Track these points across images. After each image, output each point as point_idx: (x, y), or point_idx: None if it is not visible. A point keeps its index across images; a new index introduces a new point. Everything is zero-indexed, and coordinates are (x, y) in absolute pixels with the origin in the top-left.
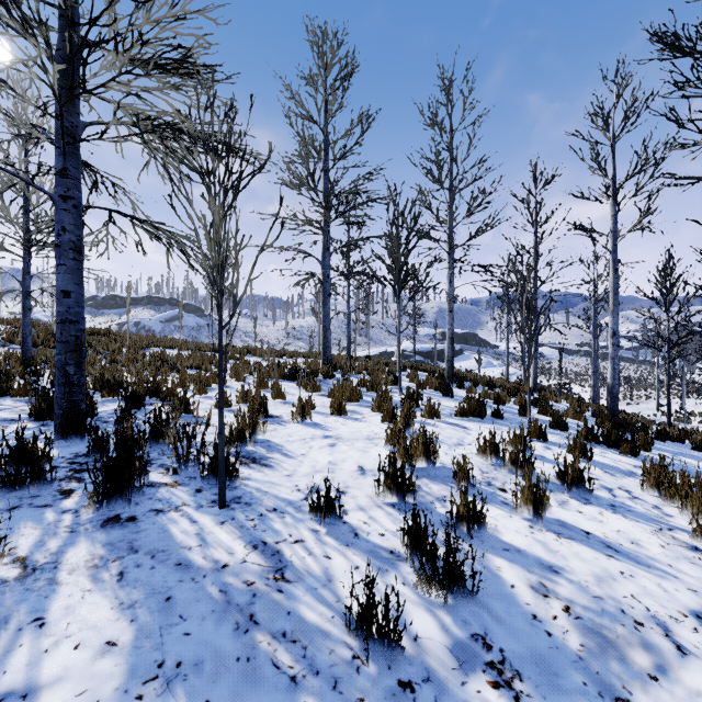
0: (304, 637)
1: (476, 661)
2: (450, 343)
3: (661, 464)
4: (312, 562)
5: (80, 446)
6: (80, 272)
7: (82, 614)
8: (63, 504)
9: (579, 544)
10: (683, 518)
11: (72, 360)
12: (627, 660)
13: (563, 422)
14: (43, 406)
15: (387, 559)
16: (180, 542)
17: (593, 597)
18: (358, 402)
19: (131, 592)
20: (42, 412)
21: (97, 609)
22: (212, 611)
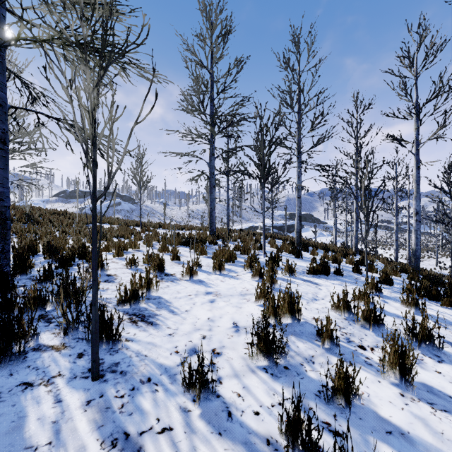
0: None
1: None
2: (298, 220)
3: None
4: None
5: None
6: (5, 159)
7: None
8: None
9: None
10: None
11: None
12: None
13: (390, 279)
14: None
15: None
16: (28, 437)
17: None
18: (233, 262)
19: None
20: None
21: None
22: None
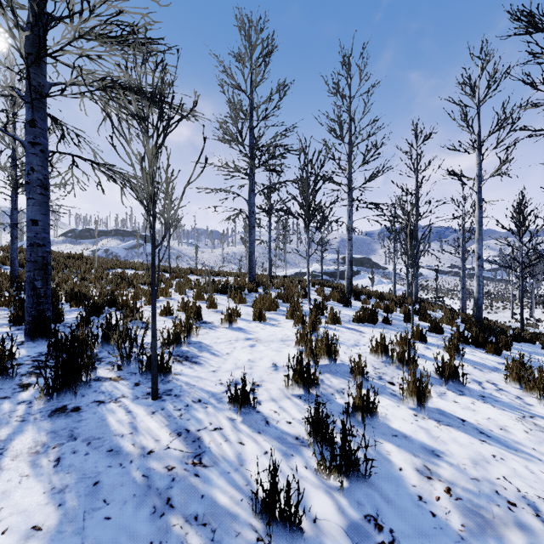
0: (214, 520)
1: (369, 542)
2: (349, 265)
3: (521, 361)
4: (227, 447)
5: (45, 347)
6: (46, 205)
7: (16, 499)
8: (20, 396)
9: (456, 430)
10: (542, 407)
11: (40, 276)
12: (504, 540)
13: (439, 327)
14: (20, 314)
15: (293, 445)
16: (114, 430)
17: (471, 479)
18: (275, 311)
19: (63, 477)
20: (18, 319)
21: (30, 493)
22: (133, 495)
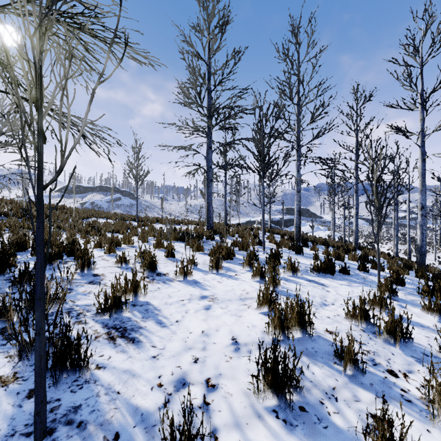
0: None
1: None
2: (298, 215)
3: None
4: None
5: None
6: None
7: None
8: None
9: None
10: None
11: None
12: None
13: (402, 279)
14: None
15: None
16: None
17: None
18: (231, 259)
19: None
20: None
21: None
22: None
